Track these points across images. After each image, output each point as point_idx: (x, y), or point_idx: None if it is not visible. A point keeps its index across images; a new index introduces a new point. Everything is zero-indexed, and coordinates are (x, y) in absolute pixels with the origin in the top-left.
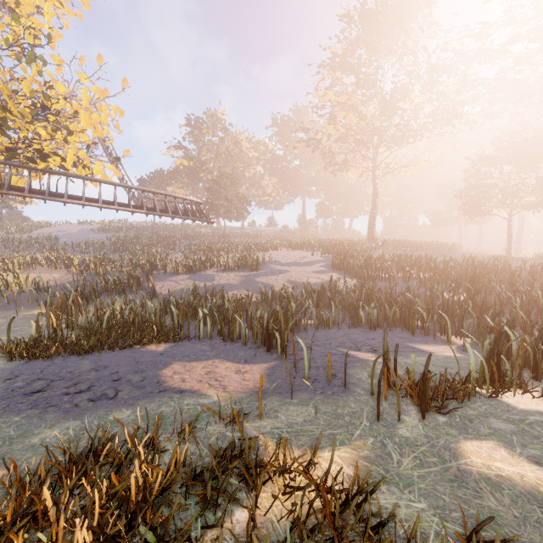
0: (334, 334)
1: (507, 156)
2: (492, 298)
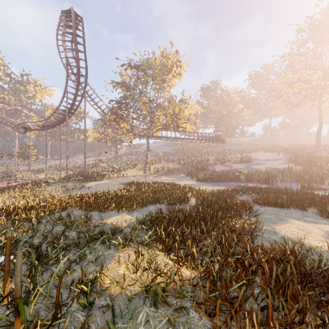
0: (289, 183)
1: None
2: None
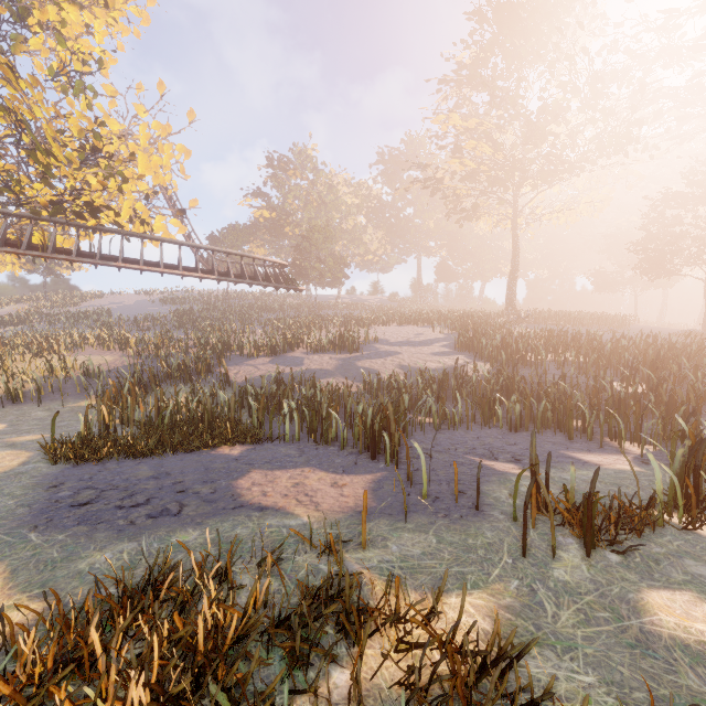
0: (461, 437)
1: (705, 193)
2: (683, 390)
